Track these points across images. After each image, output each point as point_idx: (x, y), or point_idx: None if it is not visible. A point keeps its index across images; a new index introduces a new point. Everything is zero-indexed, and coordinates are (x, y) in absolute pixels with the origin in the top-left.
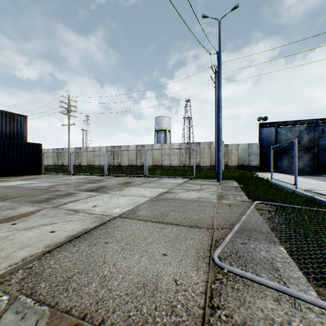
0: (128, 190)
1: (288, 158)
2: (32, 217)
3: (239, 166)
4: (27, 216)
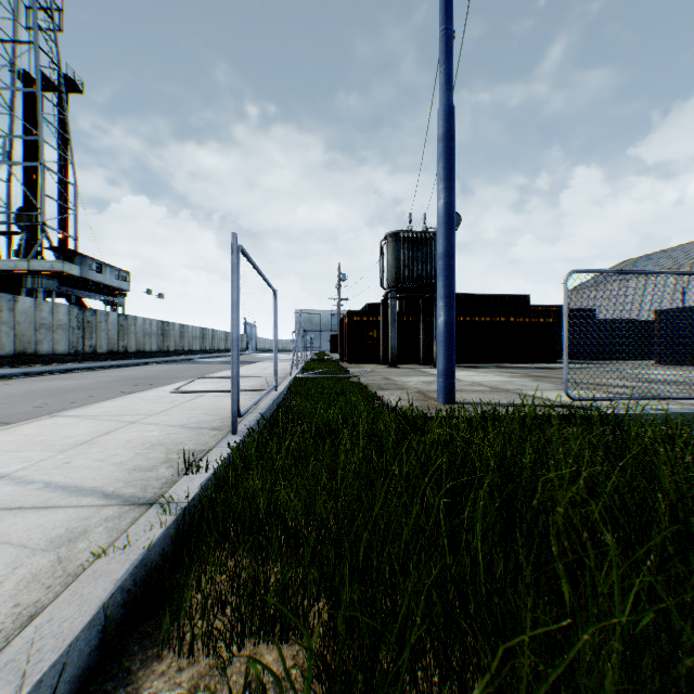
0: (501, 378)
1: None
2: (458, 370)
3: None
4: (463, 370)
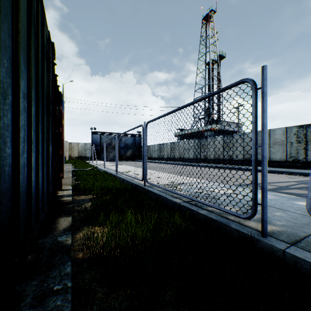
0: None
1: (106, 152)
2: None
3: (79, 157)
4: None
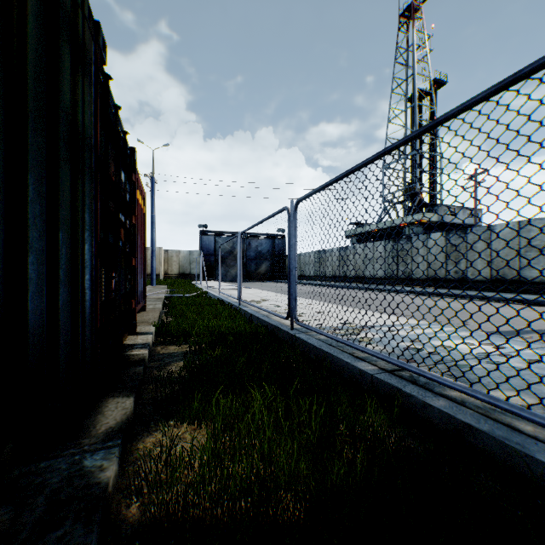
0: None
1: (225, 267)
2: None
3: (180, 275)
4: None
